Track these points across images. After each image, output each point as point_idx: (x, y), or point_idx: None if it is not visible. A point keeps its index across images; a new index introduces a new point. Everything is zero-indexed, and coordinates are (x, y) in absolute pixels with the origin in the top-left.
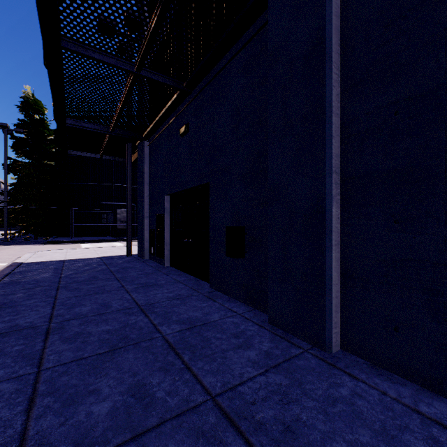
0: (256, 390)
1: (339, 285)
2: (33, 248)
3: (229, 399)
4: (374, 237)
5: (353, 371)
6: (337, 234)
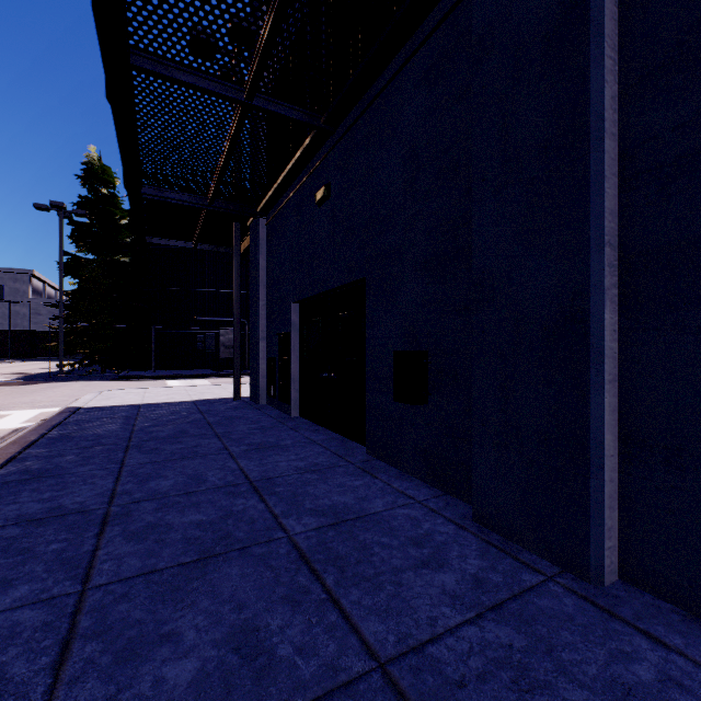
0: (464, 656)
1: (616, 457)
2: (98, 386)
3: (413, 671)
4: (694, 366)
5: (654, 627)
6: (613, 361)
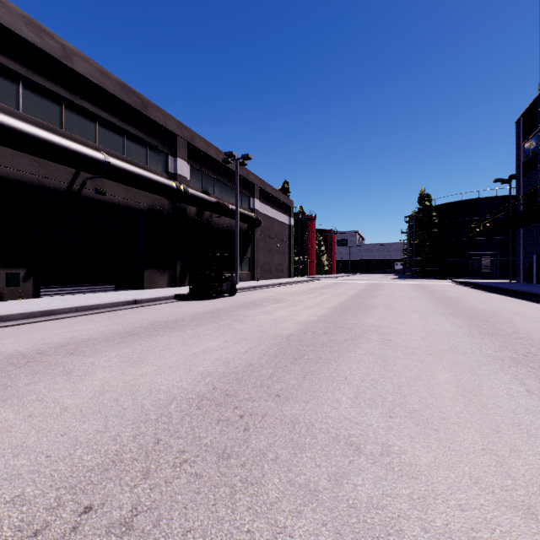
0: None
1: None
2: (439, 280)
3: None
4: None
5: None
6: None
